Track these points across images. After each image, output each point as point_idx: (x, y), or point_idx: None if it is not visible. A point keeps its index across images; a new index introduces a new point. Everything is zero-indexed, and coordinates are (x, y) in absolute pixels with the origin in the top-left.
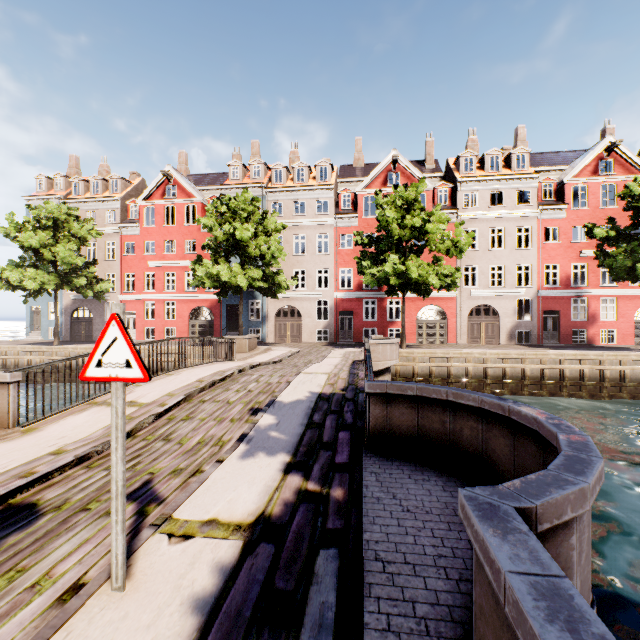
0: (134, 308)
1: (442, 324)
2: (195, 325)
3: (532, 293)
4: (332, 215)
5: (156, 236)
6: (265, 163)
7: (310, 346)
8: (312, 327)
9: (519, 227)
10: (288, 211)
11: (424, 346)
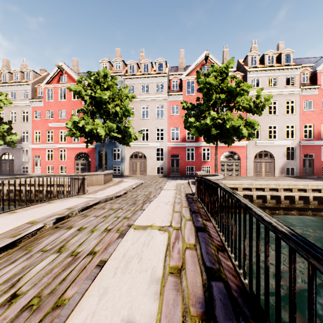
0: (40, 153)
1: (237, 163)
2: (78, 164)
3: (296, 143)
4: (166, 93)
5: (54, 107)
6: (123, 61)
7: (151, 178)
8: (153, 165)
9: (287, 100)
10: (138, 91)
11: (227, 178)
